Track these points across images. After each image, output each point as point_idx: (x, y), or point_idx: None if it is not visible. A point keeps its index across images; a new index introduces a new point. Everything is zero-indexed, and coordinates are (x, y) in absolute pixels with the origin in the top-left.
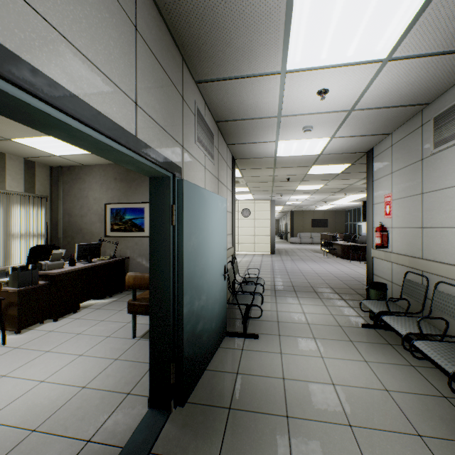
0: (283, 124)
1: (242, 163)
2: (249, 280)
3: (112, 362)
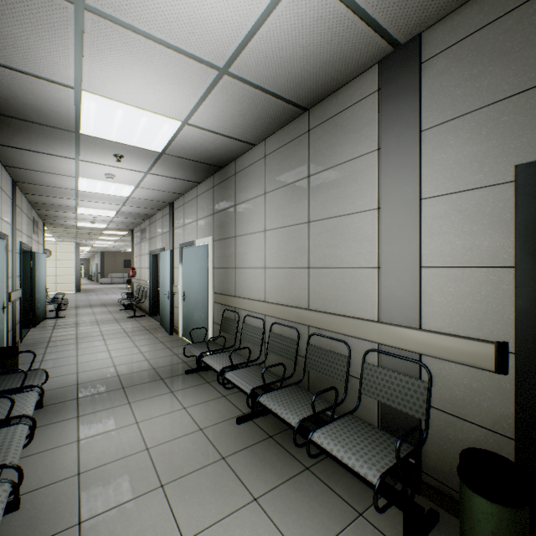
0: (80, 220)
1: (51, 225)
2: (58, 299)
3: None
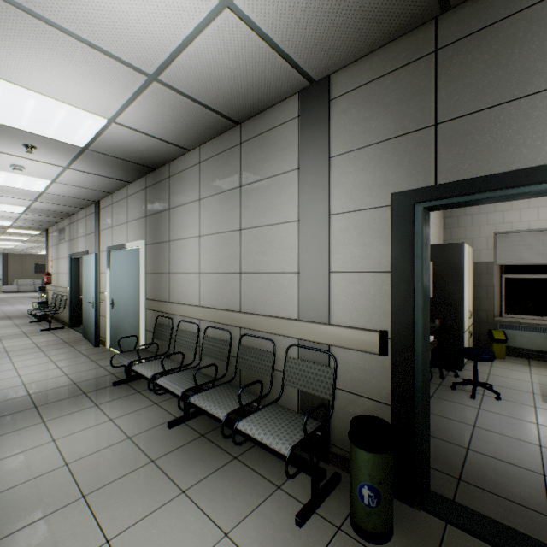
0: None
1: None
2: None
3: None
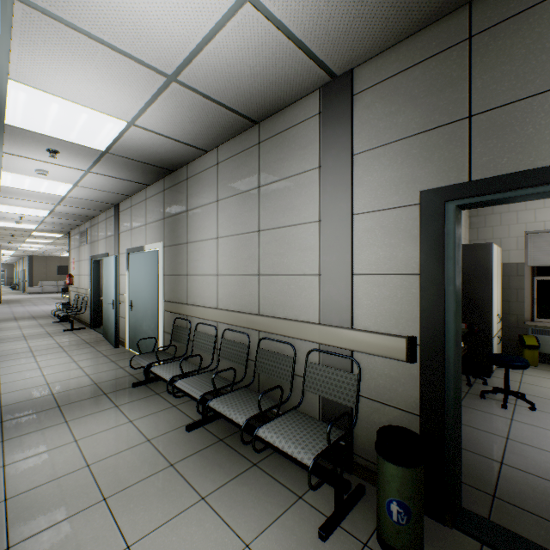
0: (1, 219)
1: None
2: None
3: None
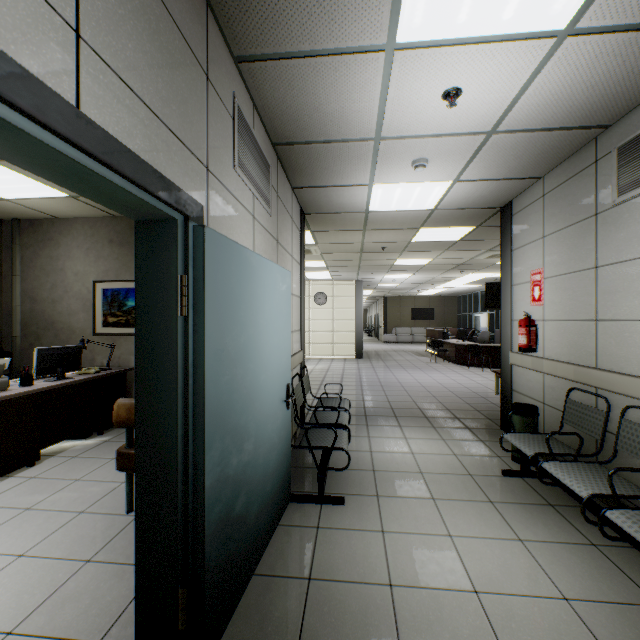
0: (382, 154)
1: (316, 222)
2: (328, 402)
3: (79, 569)
